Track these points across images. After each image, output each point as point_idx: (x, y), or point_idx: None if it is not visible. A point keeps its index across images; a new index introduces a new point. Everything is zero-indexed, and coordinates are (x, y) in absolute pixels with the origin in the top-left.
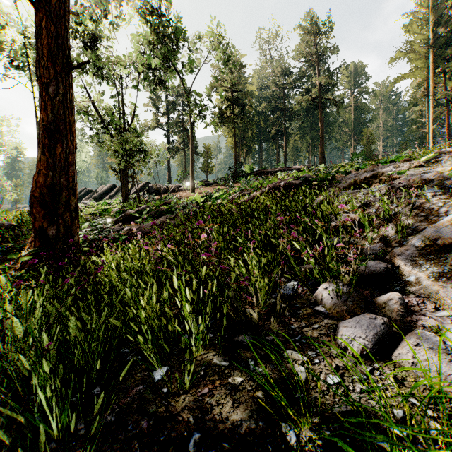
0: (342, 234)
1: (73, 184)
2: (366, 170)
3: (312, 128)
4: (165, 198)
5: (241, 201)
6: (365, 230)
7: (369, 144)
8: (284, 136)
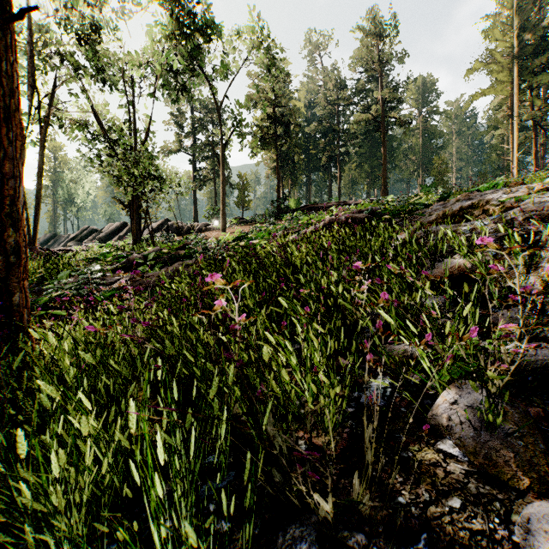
0: (444, 289)
1: (12, 209)
2: (459, 199)
3: (372, 154)
4: (187, 239)
5: (286, 241)
6: (489, 285)
7: (442, 175)
8: (339, 164)
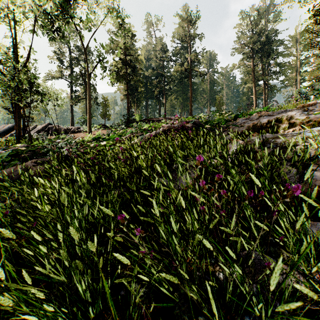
0: (318, 210)
1: None
2: (261, 115)
3: (183, 92)
4: (59, 138)
5: (131, 143)
6: None
7: (220, 106)
8: (165, 95)
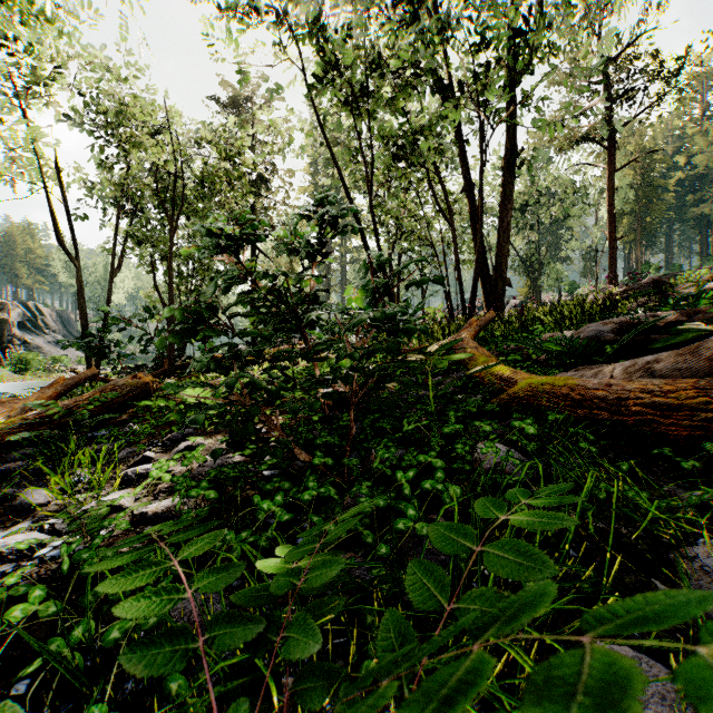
0: None
1: None
2: None
3: None
4: None
5: None
6: None
7: None
8: None
